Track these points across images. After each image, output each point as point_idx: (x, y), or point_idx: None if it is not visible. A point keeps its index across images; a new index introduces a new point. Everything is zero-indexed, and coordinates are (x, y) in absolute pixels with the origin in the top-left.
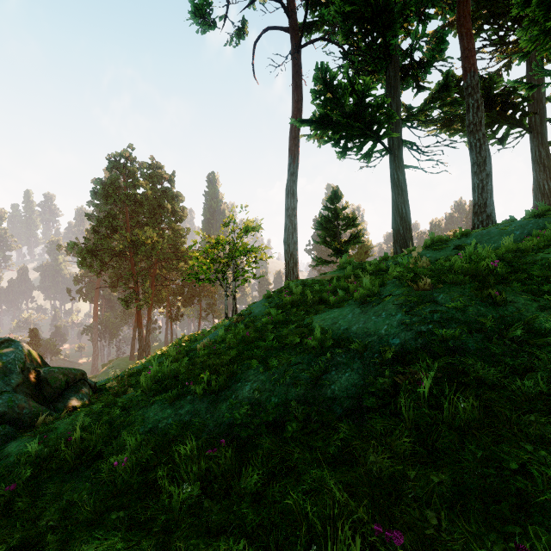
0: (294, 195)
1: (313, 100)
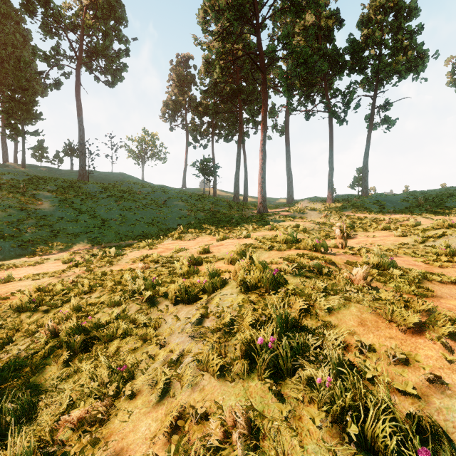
0: None
1: None
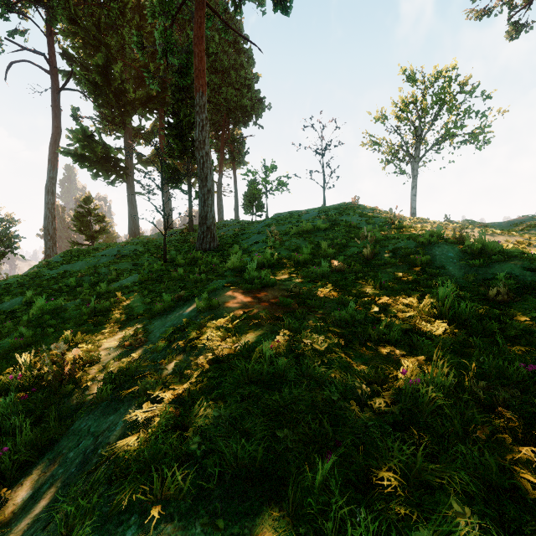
0: (54, 193)
1: (75, 142)
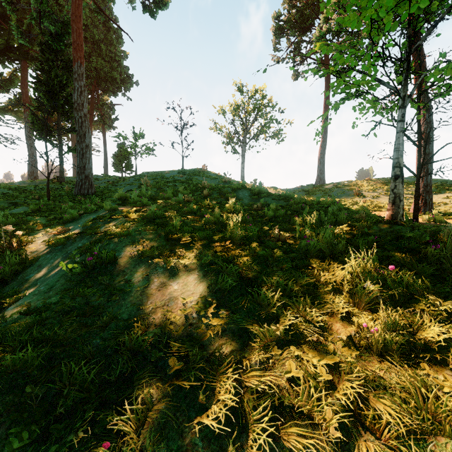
0: None
1: None
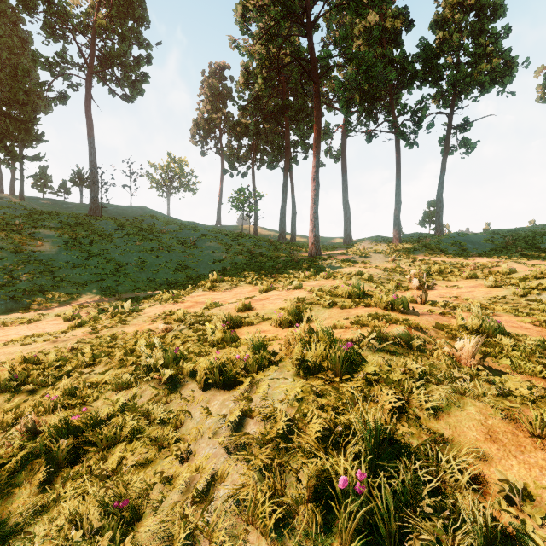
0: None
1: None
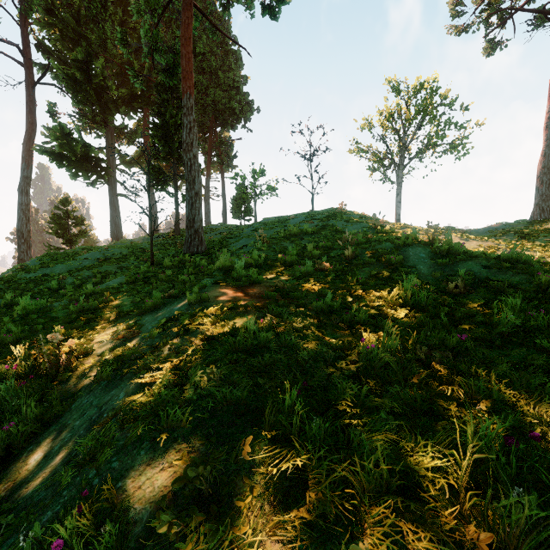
0: (29, 194)
1: (53, 140)
